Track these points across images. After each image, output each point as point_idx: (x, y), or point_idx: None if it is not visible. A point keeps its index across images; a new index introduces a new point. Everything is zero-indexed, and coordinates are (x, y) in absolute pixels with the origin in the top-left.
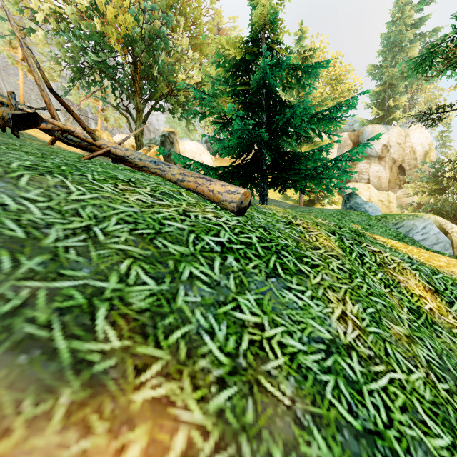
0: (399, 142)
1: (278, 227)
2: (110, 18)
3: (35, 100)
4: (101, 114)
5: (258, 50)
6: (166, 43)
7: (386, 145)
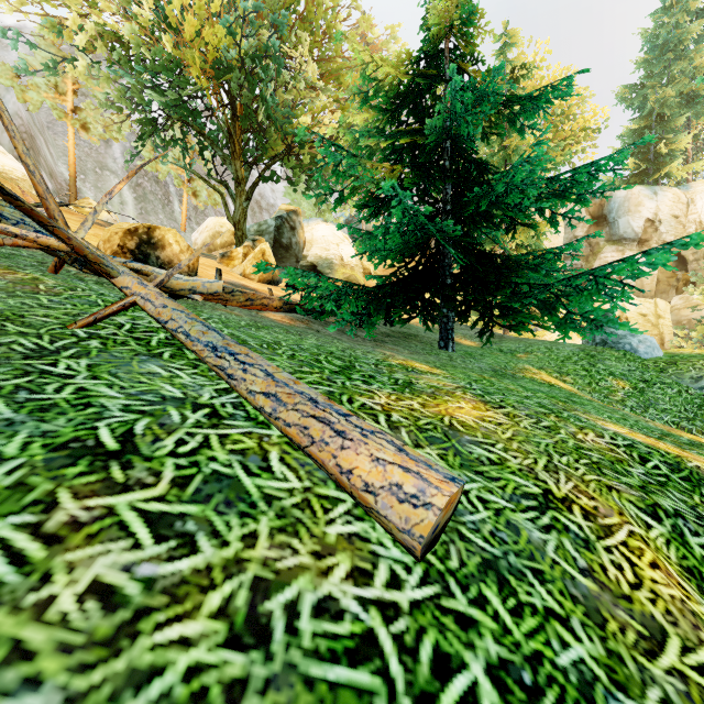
0: (676, 214)
1: (527, 536)
2: (189, 37)
3: (92, 170)
4: (188, 187)
5: (438, 71)
6: (279, 71)
7: (652, 220)
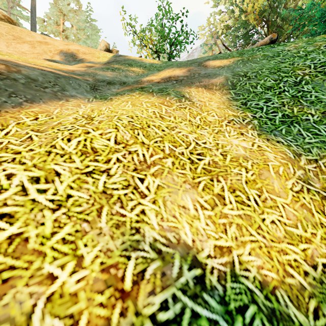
0: None
1: None
2: (249, 11)
3: None
4: None
5: None
6: None
7: None
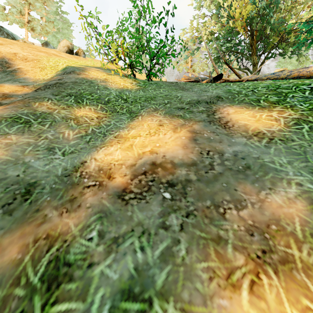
0: None
1: None
2: (237, 17)
3: None
4: None
5: None
6: (277, 7)
7: None
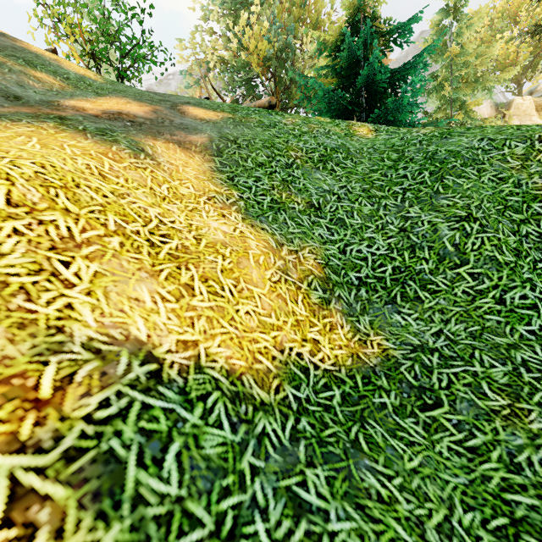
0: None
1: None
2: (252, 50)
3: None
4: None
5: (357, 30)
6: (292, 53)
7: None
